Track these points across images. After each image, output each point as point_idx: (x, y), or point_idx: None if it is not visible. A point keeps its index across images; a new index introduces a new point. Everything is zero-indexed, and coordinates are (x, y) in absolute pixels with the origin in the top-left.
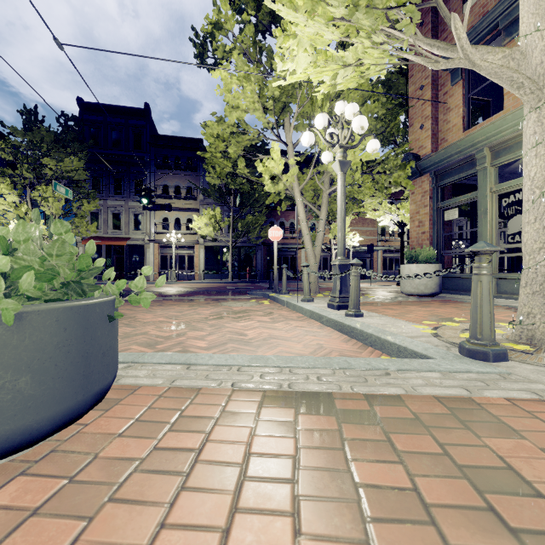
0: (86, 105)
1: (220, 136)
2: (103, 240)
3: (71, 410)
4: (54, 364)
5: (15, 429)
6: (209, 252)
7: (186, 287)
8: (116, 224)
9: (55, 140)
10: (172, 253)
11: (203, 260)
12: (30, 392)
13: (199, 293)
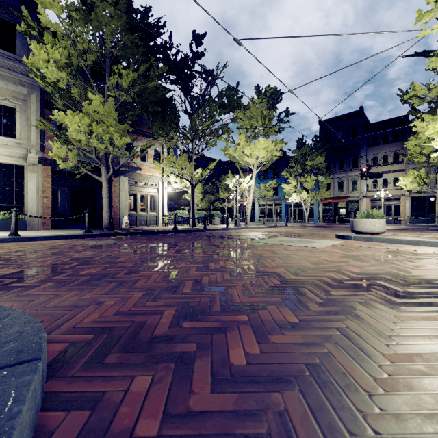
0: (323, 122)
1: (417, 144)
2: (333, 199)
3: (382, 231)
4: (381, 225)
5: (378, 231)
6: (414, 202)
7: (393, 227)
8: (340, 188)
9: (310, 150)
10: (380, 204)
11: (408, 208)
12: (379, 227)
13: (403, 229)
